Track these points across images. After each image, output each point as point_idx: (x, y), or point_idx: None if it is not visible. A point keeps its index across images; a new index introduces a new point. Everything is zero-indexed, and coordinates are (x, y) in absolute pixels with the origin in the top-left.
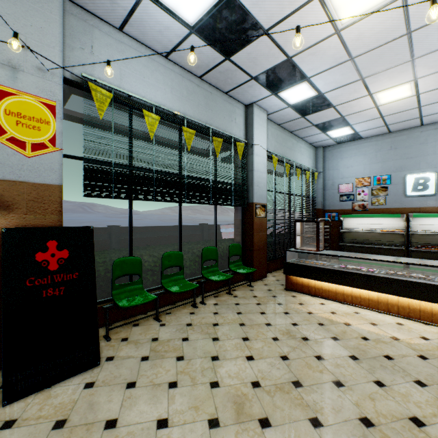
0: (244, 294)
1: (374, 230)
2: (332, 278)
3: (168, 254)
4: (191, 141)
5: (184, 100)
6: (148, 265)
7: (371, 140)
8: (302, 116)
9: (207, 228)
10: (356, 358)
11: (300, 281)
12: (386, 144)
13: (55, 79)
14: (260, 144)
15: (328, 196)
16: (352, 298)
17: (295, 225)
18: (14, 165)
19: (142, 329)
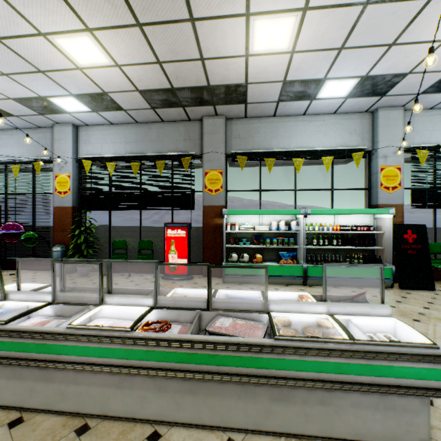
0: None
1: None
2: None
3: None
4: None
5: None
6: None
7: None
8: None
9: None
10: None
11: None
12: None
13: (400, 155)
14: None
15: None
16: None
17: None
18: (385, 197)
19: None
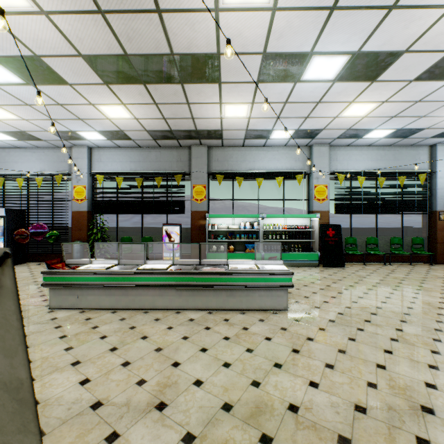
0: (421, 266)
1: None
2: None
3: (369, 238)
4: (382, 183)
5: (378, 162)
6: (358, 243)
7: None
8: None
9: (411, 230)
10: None
11: None
12: None
13: (327, 177)
14: None
15: None
16: None
17: None
18: (317, 206)
19: (357, 265)
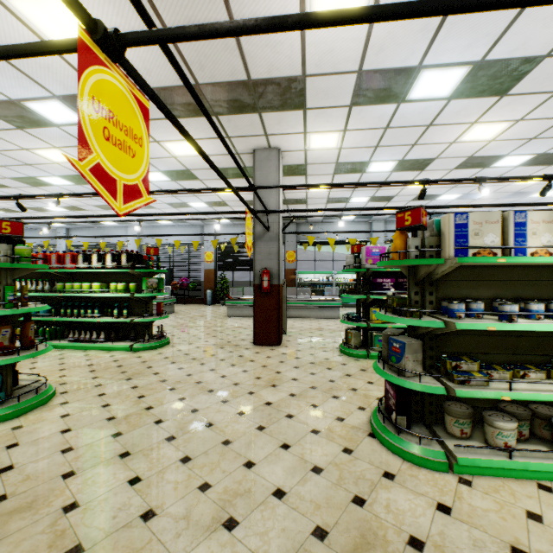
0: None
1: None
2: None
3: None
4: None
5: None
6: None
7: None
8: None
9: None
10: None
11: None
12: None
13: (383, 244)
14: None
15: None
16: None
17: None
18: None
19: None
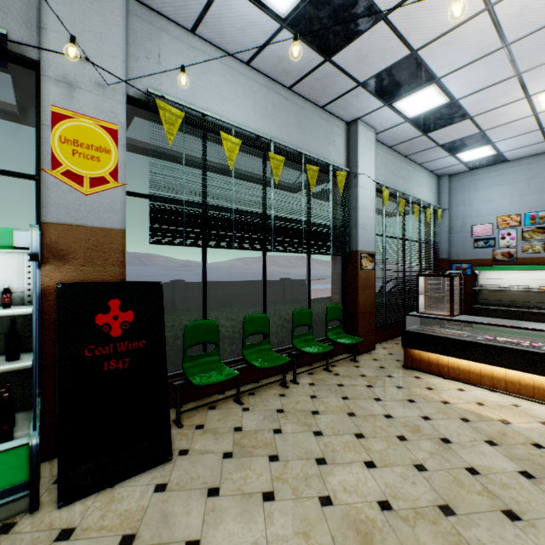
0: (348, 372)
1: (527, 287)
2: (474, 354)
3: (250, 318)
4: (279, 171)
5: (269, 119)
6: (225, 330)
7: (522, 163)
8: (423, 133)
9: (289, 284)
10: (530, 475)
11: (426, 357)
12: (544, 168)
13: (117, 97)
14: (366, 172)
15: (456, 242)
16: (506, 384)
17: (417, 280)
18: (70, 205)
19: (221, 414)
